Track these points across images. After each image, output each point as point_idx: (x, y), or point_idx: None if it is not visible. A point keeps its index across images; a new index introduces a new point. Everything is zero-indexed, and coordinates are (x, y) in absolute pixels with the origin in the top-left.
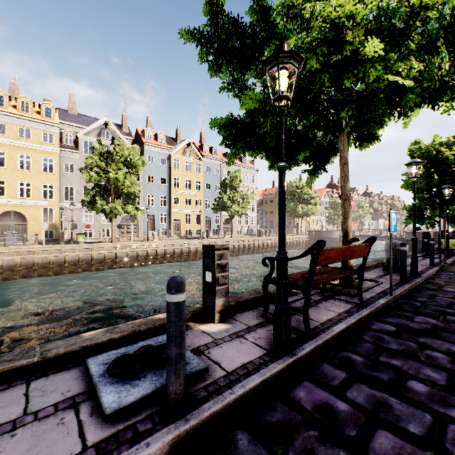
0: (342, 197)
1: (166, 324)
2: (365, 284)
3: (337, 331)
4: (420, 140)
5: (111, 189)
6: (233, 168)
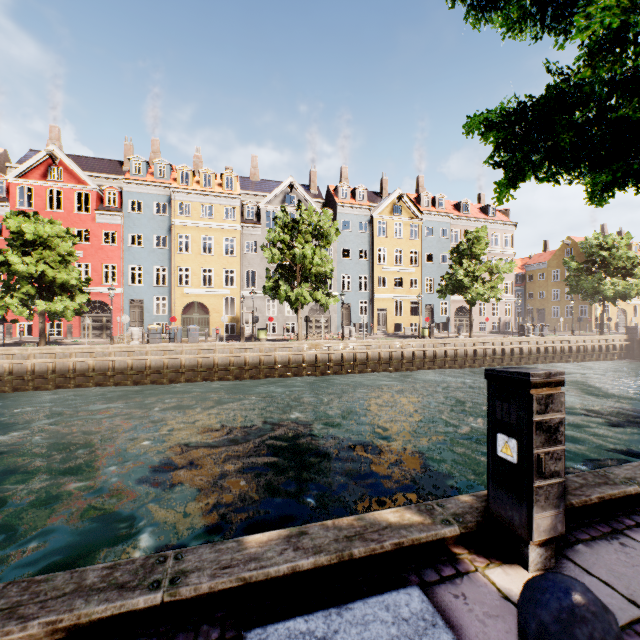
0: None
1: (404, 545)
2: None
3: None
4: None
5: (297, 270)
6: (471, 225)
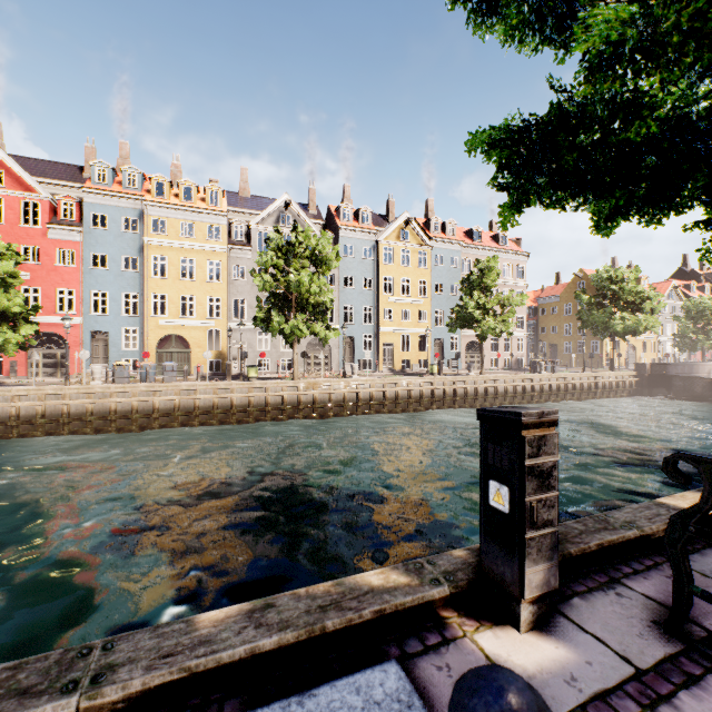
0: None
1: (386, 612)
2: None
3: None
4: None
5: (293, 299)
6: (482, 254)
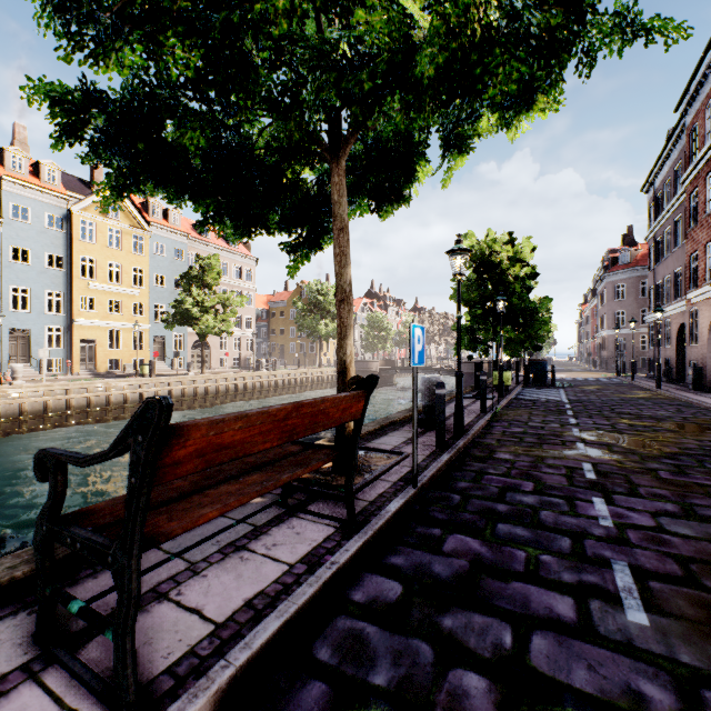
0: (337, 296)
1: None
2: (379, 462)
3: (239, 663)
4: (472, 233)
5: None
6: (212, 251)
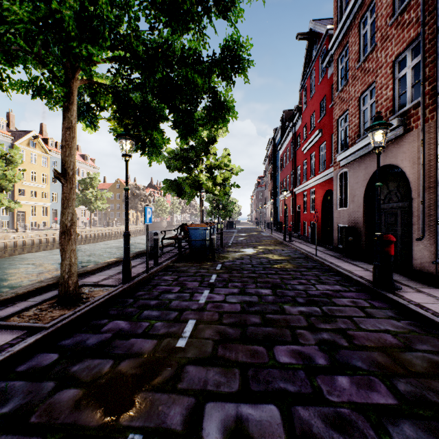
0: (201, 211)
1: None
2: None
3: None
4: None
5: None
6: (78, 164)
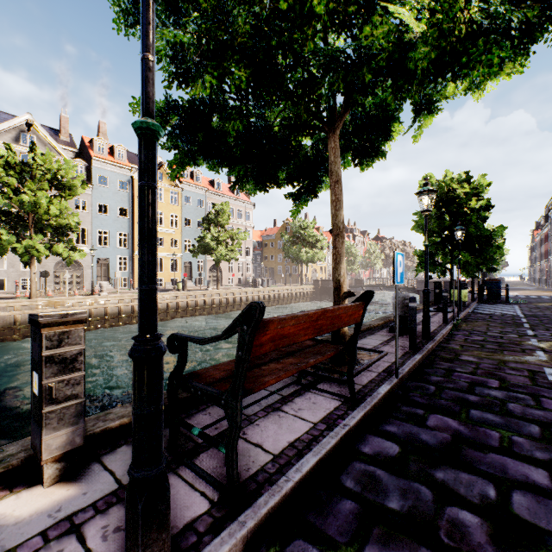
0: (333, 232)
1: None
2: (364, 358)
3: (296, 480)
4: (432, 174)
5: (30, 219)
6: (222, 200)
